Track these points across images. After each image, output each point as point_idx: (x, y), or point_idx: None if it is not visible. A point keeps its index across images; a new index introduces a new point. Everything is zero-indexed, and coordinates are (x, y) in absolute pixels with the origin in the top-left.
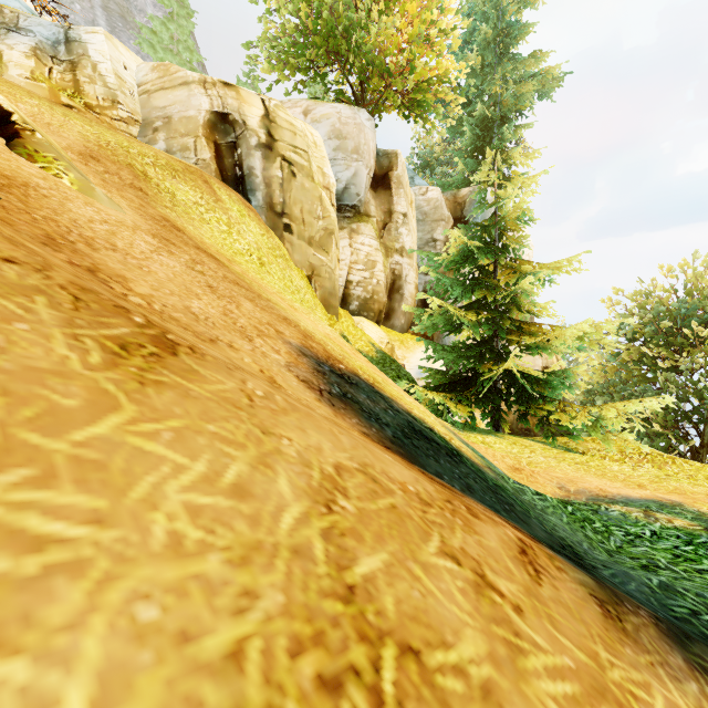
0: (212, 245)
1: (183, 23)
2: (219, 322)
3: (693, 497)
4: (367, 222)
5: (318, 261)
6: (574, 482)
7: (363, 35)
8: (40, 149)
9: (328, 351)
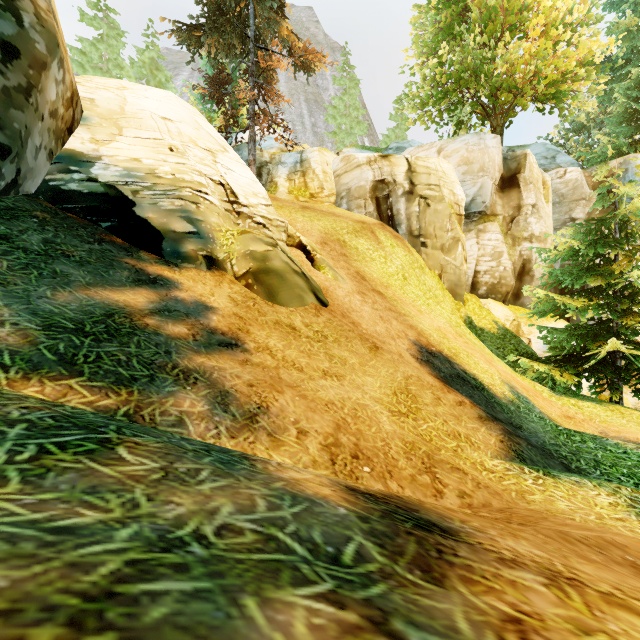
0: (377, 277)
1: (352, 92)
2: (385, 335)
3: None
4: (493, 221)
5: (447, 263)
6: (619, 432)
7: (490, 66)
8: (320, 264)
9: (429, 341)
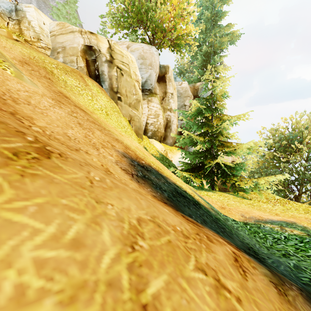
0: (84, 105)
1: (72, 6)
2: (82, 140)
3: (299, 219)
4: (155, 97)
5: (133, 114)
6: (248, 213)
7: (153, 13)
8: None
9: (136, 154)
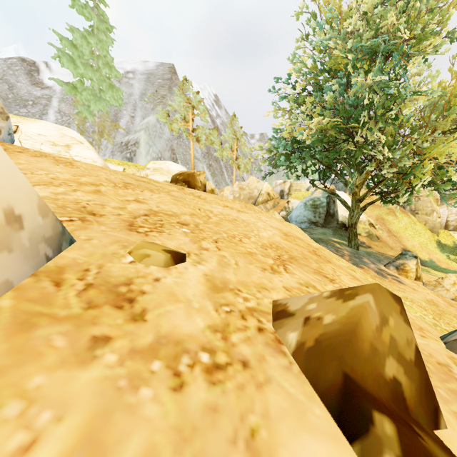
0: (395, 230)
1: None
2: (394, 246)
3: None
4: (456, 200)
5: (428, 219)
6: None
7: None
8: (378, 229)
9: (406, 248)
